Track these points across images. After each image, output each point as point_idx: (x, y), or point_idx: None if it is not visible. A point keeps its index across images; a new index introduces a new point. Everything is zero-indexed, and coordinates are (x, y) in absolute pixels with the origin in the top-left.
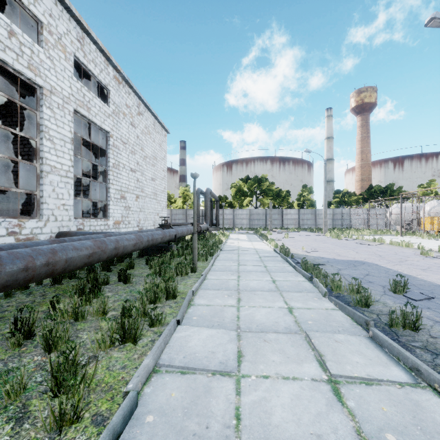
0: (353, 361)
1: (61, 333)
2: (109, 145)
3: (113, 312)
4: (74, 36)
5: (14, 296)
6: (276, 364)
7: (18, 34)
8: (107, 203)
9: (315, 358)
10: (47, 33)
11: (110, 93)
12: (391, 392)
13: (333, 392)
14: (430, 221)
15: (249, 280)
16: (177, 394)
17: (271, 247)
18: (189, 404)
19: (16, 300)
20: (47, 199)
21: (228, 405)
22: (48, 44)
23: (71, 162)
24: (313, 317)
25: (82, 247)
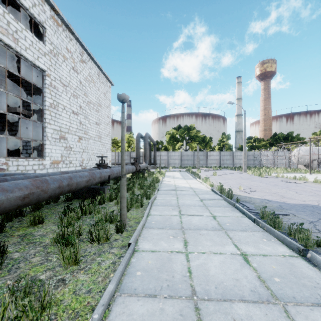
0: None
1: None
2: (45, 84)
3: None
4: None
5: None
6: None
7: None
8: (43, 143)
9: None
10: None
11: (46, 32)
12: None
13: None
14: None
15: (204, 255)
16: None
17: (207, 186)
18: None
19: None
20: None
21: None
22: None
23: None
24: None
25: None
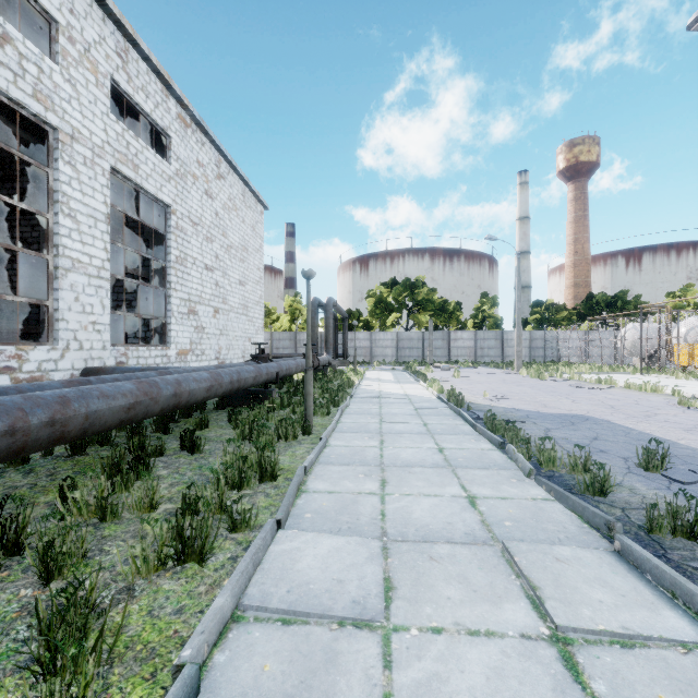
0: (592, 599)
1: (71, 545)
2: (170, 226)
3: (168, 505)
4: (111, 46)
5: (2, 476)
6: (453, 605)
7: (17, 39)
8: (167, 321)
9: (523, 592)
10: (65, 40)
11: (171, 143)
12: (671, 662)
13: (562, 663)
14: (689, 351)
15: (399, 448)
16: (273, 666)
17: (433, 392)
18: (296, 688)
19: (6, 482)
20: (65, 313)
21: (370, 691)
22: (67, 58)
23: (107, 253)
24: (513, 513)
25: (115, 392)
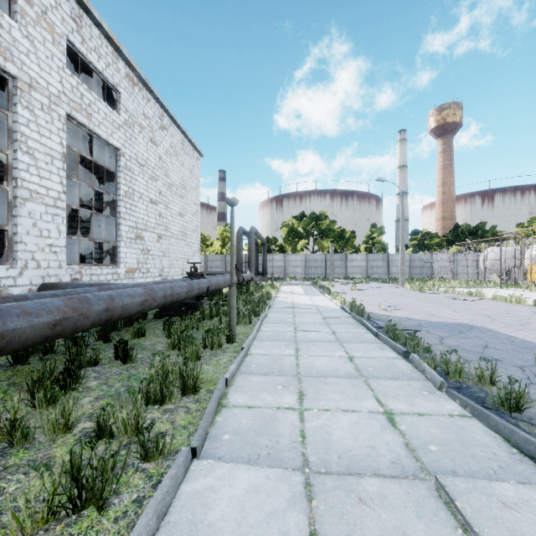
0: None
1: None
2: (120, 166)
3: (87, 423)
4: (67, 12)
5: None
6: None
7: None
8: (117, 245)
9: None
10: (23, 2)
11: (120, 97)
12: None
13: None
14: None
15: (313, 357)
16: None
17: (336, 303)
18: None
19: None
20: (23, 236)
21: None
22: (26, 18)
23: (63, 187)
24: (435, 434)
25: (40, 309)
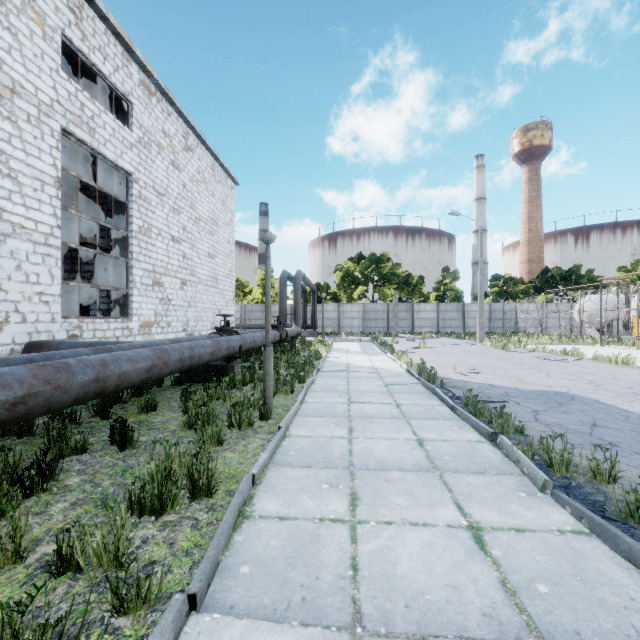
0: None
1: None
2: (132, 195)
3: (51, 545)
4: None
5: None
6: None
7: None
8: (128, 293)
9: None
10: None
11: (133, 109)
12: None
13: None
14: None
15: (371, 440)
16: None
17: (401, 365)
18: None
19: None
20: (3, 282)
21: None
22: (6, 4)
23: (57, 220)
24: (543, 564)
25: None
